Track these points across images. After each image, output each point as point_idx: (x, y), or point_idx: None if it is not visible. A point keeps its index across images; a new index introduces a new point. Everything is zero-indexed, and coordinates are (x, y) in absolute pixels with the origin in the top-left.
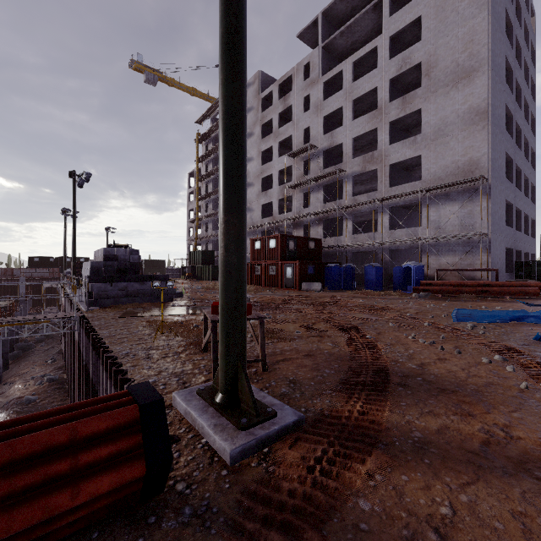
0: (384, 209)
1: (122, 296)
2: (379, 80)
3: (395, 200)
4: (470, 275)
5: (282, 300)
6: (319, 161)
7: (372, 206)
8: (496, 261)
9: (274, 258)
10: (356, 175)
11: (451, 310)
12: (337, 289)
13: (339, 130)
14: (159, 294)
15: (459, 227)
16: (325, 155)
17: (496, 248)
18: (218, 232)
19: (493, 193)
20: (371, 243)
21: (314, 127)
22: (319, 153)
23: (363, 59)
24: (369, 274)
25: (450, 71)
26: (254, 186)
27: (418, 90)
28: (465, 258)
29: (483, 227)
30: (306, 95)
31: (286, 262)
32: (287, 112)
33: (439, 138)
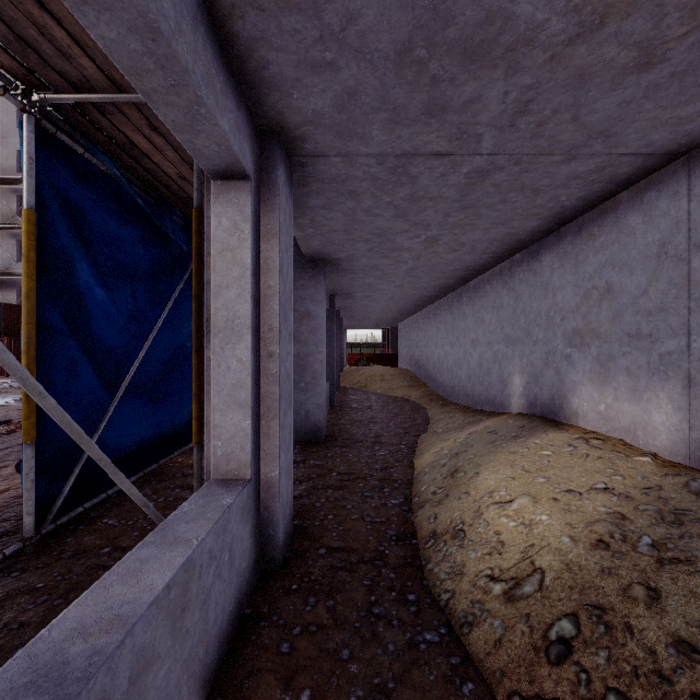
0: None
1: None
2: None
3: None
4: None
5: None
6: None
7: None
8: None
9: None
10: None
11: None
12: None
13: None
14: None
15: None
16: None
17: None
18: None
19: None
20: None
21: None
22: None
23: None
24: None
25: None
26: None
27: None
28: None
29: None
30: None
31: None
32: None
33: None
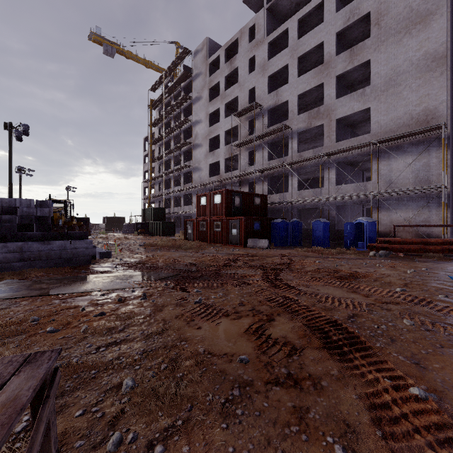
0: (330, 164)
1: (14, 260)
2: (325, 35)
3: (342, 155)
4: (426, 231)
5: (225, 261)
6: (265, 119)
7: (318, 162)
8: (452, 217)
9: (219, 213)
10: (301, 131)
11: (450, 280)
12: (284, 245)
13: (284, 88)
14: (71, 256)
15: (413, 181)
16: (269, 114)
17: (452, 203)
18: (169, 191)
19: (451, 144)
20: (318, 198)
21: (259, 86)
22: (265, 112)
23: (308, 17)
24: (317, 230)
25: (403, 17)
26: (202, 147)
27: (367, 41)
28: (420, 213)
29: (440, 180)
30: (251, 56)
31: (232, 218)
32: (234, 75)
33: (390, 88)
